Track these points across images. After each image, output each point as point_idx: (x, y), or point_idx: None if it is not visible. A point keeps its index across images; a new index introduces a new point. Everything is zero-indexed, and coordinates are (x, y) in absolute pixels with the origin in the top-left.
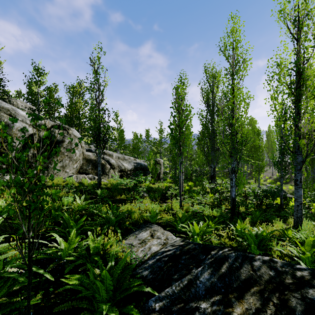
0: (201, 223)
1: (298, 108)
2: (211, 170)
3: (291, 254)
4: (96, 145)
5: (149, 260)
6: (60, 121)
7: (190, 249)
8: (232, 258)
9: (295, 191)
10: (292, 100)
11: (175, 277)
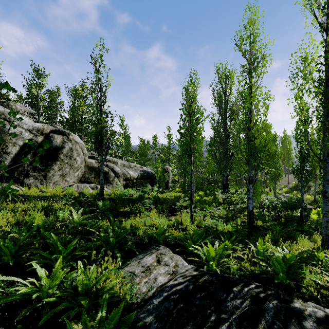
0: (216, 243)
1: (328, 108)
2: (223, 179)
3: (326, 283)
4: (98, 152)
5: (155, 298)
6: (62, 126)
7: (205, 282)
8: (270, 313)
9: (324, 204)
10: (321, 99)
11: (188, 328)
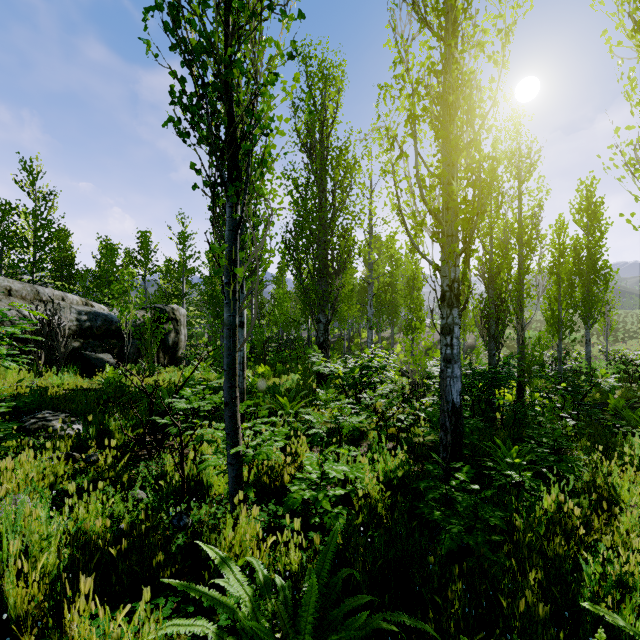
0: None
1: None
2: (319, 329)
3: None
4: None
5: None
6: None
7: None
8: None
9: None
10: None
11: None
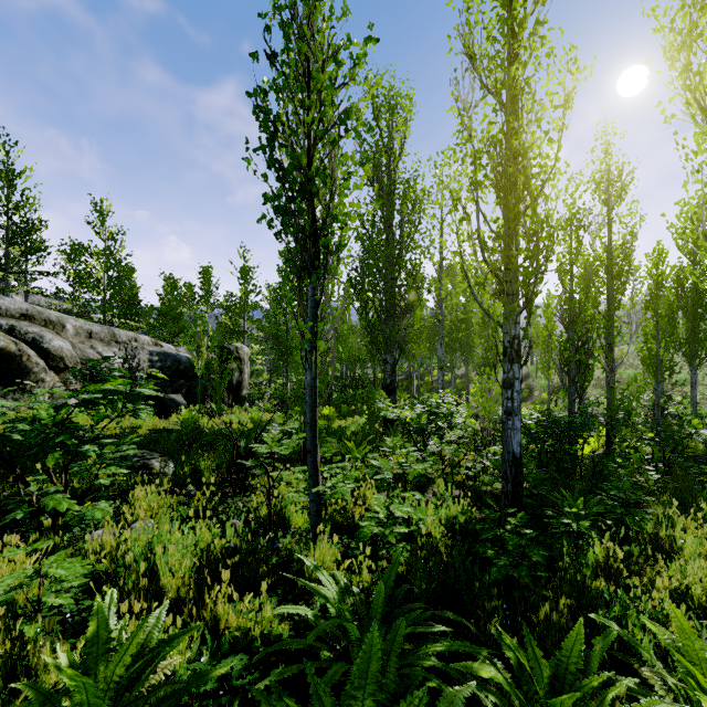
0: None
1: None
2: (385, 371)
3: None
4: None
5: None
6: None
7: None
8: None
9: None
10: None
11: None
